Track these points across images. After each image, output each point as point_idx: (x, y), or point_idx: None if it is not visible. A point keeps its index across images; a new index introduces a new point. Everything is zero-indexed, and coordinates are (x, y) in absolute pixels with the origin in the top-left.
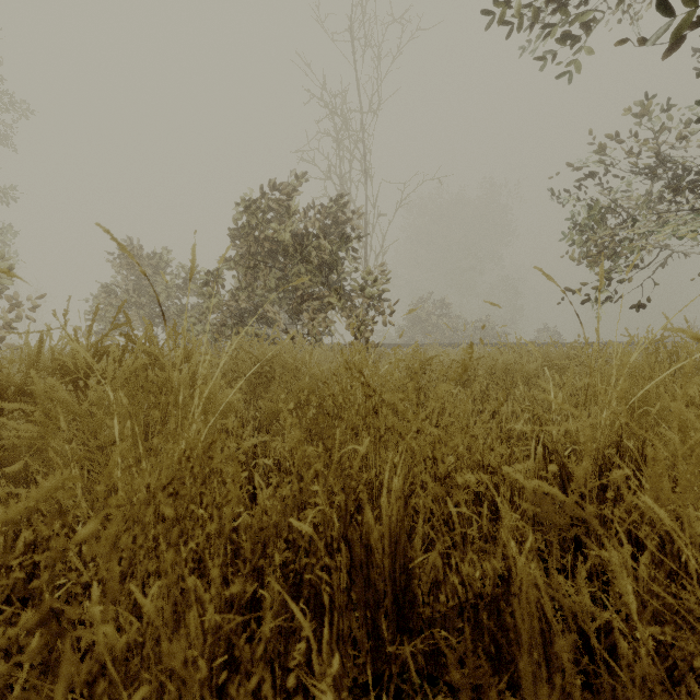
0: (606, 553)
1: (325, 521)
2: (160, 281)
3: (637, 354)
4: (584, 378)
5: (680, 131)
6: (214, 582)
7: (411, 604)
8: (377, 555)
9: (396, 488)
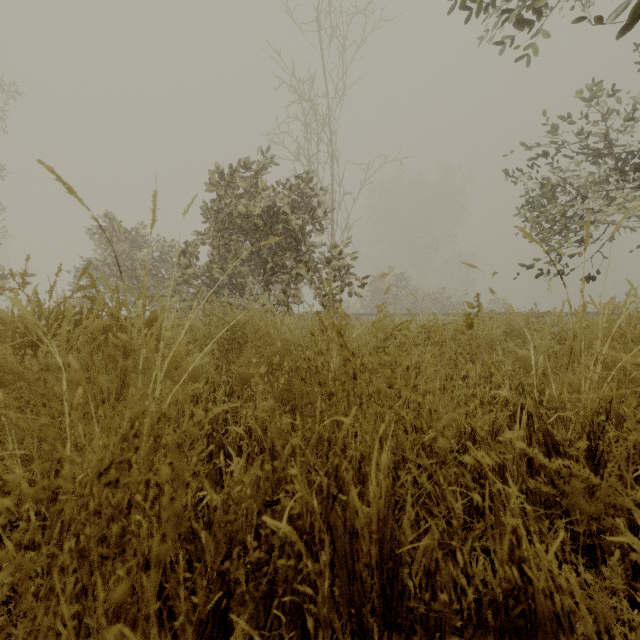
0: (624, 539)
1: (303, 506)
2: (139, 254)
3: (624, 316)
4: (548, 344)
5: (627, 114)
6: (166, 592)
7: (400, 595)
8: (363, 543)
9: (384, 465)
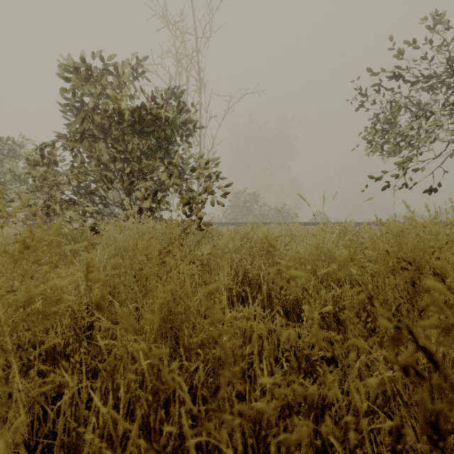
0: None
1: None
2: None
3: None
4: None
5: None
6: None
7: None
8: None
9: None
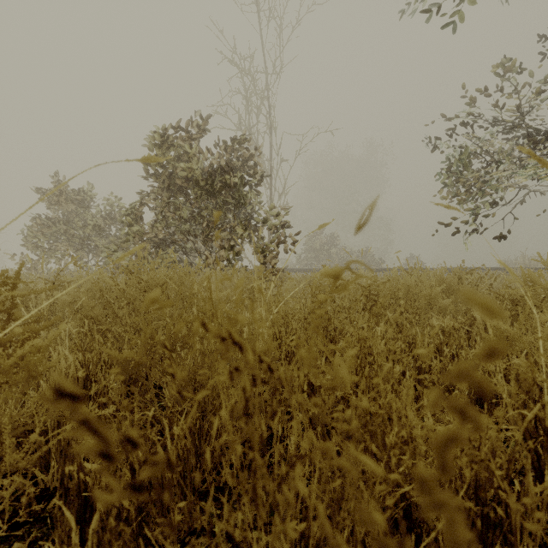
0: None
1: None
2: (89, 213)
3: None
4: None
5: (538, 88)
6: None
7: None
8: None
9: None
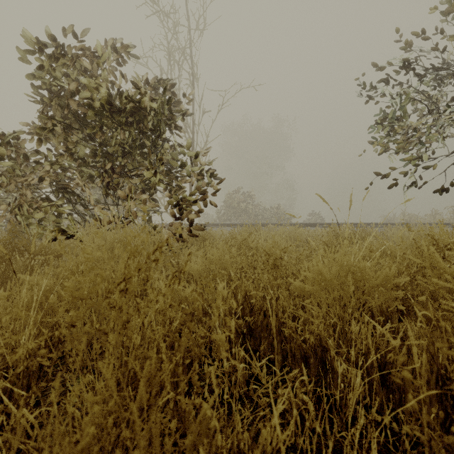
0: None
1: None
2: None
3: None
4: None
5: None
6: None
7: None
8: None
9: None
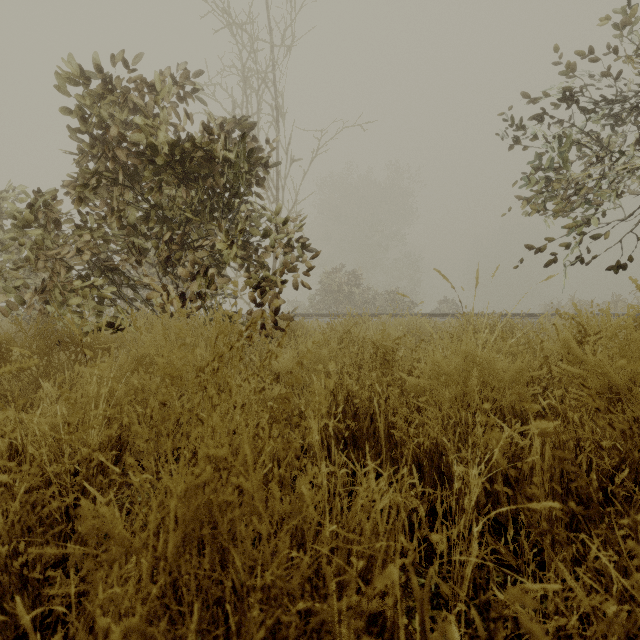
0: None
1: None
2: None
3: None
4: None
5: None
6: None
7: None
8: None
9: None
